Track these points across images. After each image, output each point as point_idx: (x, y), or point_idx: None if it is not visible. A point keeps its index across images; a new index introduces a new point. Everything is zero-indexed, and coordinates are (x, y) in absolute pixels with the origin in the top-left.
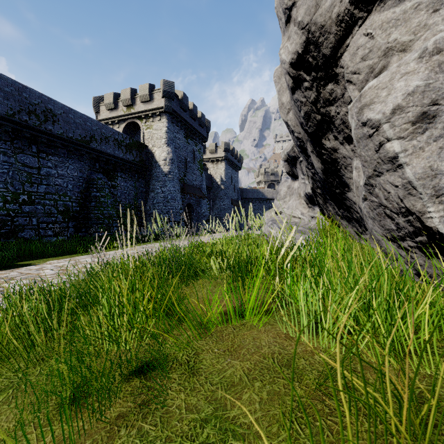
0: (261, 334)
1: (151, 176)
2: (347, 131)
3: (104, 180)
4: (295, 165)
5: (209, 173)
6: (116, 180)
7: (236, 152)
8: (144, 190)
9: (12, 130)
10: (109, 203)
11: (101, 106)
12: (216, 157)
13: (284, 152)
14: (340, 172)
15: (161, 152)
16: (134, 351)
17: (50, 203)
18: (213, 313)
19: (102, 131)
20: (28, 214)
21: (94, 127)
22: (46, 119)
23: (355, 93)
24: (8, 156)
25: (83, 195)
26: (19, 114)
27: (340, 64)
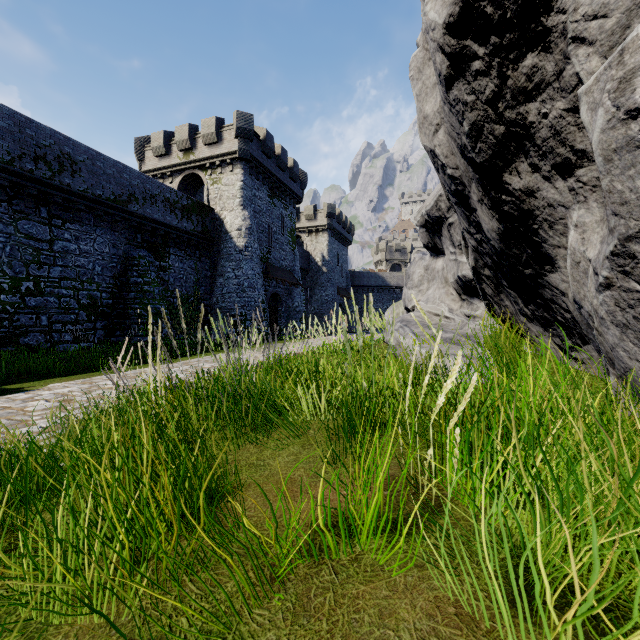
0: (398, 597)
1: (219, 253)
2: (562, 151)
3: (149, 258)
4: (439, 232)
5: (306, 249)
6: (168, 260)
7: (345, 218)
8: (209, 274)
9: (11, 184)
10: (156, 293)
11: (147, 151)
12: (315, 226)
13: (420, 212)
14: (538, 235)
15: (233, 218)
16: (107, 634)
17: (69, 293)
18: (290, 533)
19: (146, 187)
20: (34, 310)
21: (133, 181)
22: (61, 169)
23: (591, 62)
24: (4, 223)
25: (118, 281)
26: (21, 160)
27: (557, 6)
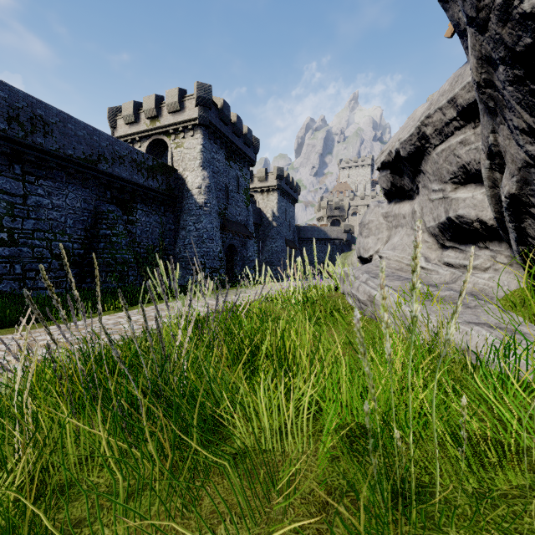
0: None
1: (182, 209)
2: None
3: (117, 213)
4: (415, 168)
5: (258, 207)
6: (135, 214)
7: (292, 180)
8: (173, 227)
9: None
10: (123, 244)
11: (118, 119)
12: (266, 186)
13: (386, 151)
14: None
15: (194, 177)
16: None
17: (42, 244)
18: None
19: (115, 148)
20: (8, 259)
21: (103, 143)
22: (34, 129)
23: None
24: None
25: (89, 233)
26: None
27: None
